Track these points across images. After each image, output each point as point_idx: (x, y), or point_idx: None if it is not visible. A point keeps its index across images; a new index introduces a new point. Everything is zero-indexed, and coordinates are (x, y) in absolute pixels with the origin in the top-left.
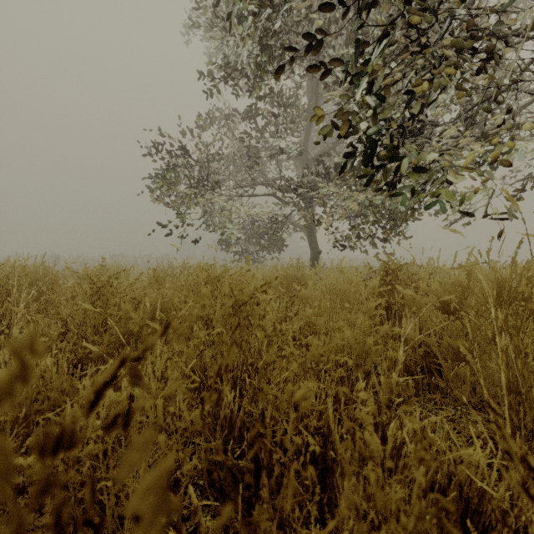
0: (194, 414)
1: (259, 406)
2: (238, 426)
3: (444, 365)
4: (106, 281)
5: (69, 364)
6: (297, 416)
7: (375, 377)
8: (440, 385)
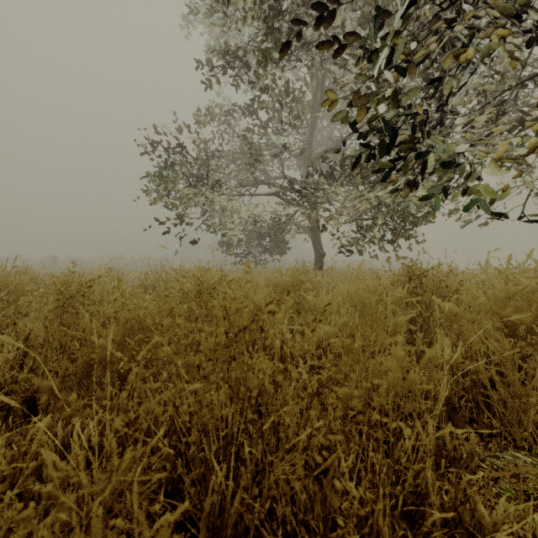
0: (158, 525)
1: (265, 493)
2: (232, 521)
3: (495, 398)
4: (75, 291)
5: (23, 396)
6: (321, 502)
7: (418, 424)
8: (495, 426)
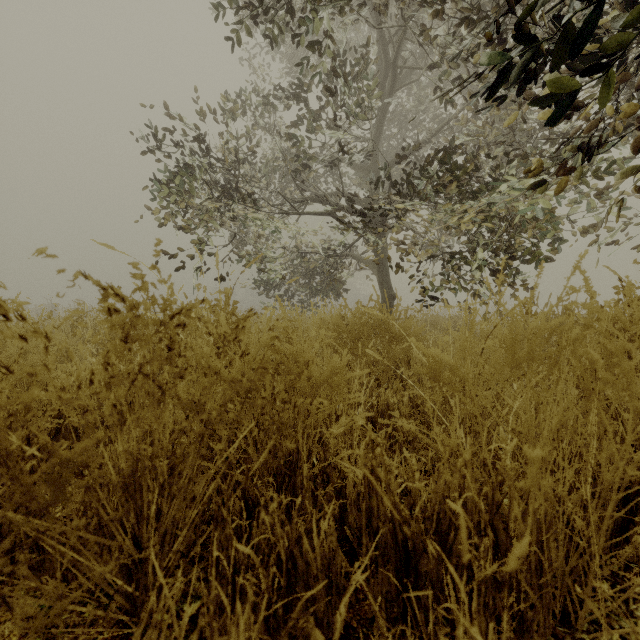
0: None
1: None
2: None
3: None
4: None
5: None
6: None
7: None
8: None
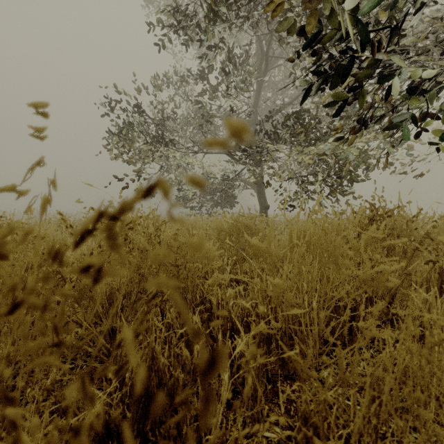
0: None
1: None
2: None
3: None
4: None
5: None
6: None
7: None
8: None
